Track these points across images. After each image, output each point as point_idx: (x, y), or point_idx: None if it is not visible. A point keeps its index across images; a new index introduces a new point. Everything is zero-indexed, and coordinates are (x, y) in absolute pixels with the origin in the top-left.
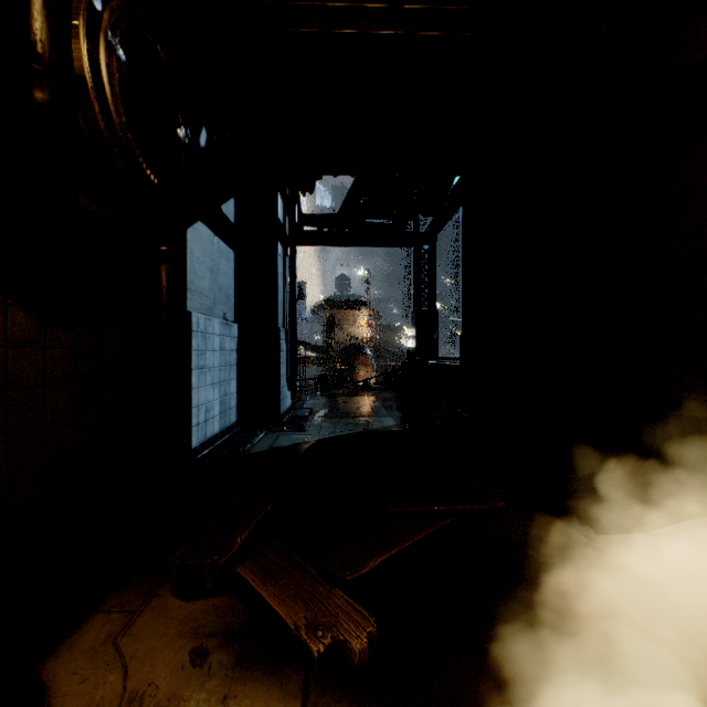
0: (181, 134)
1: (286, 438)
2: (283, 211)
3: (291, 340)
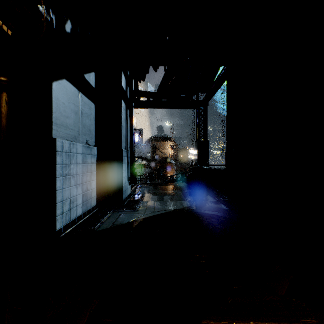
0: (43, 10)
1: (124, 216)
2: (125, 83)
3: (130, 156)
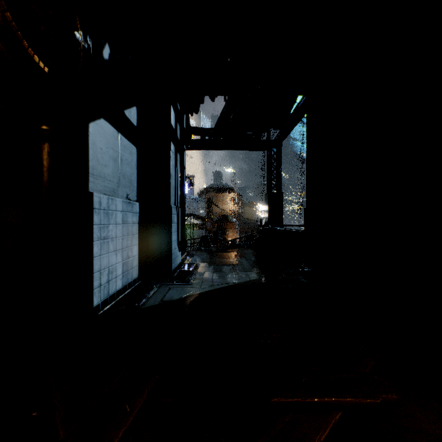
0: (80, 37)
1: (175, 291)
2: (174, 119)
3: (180, 214)
